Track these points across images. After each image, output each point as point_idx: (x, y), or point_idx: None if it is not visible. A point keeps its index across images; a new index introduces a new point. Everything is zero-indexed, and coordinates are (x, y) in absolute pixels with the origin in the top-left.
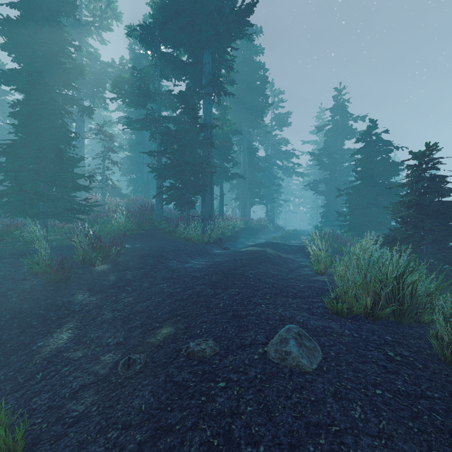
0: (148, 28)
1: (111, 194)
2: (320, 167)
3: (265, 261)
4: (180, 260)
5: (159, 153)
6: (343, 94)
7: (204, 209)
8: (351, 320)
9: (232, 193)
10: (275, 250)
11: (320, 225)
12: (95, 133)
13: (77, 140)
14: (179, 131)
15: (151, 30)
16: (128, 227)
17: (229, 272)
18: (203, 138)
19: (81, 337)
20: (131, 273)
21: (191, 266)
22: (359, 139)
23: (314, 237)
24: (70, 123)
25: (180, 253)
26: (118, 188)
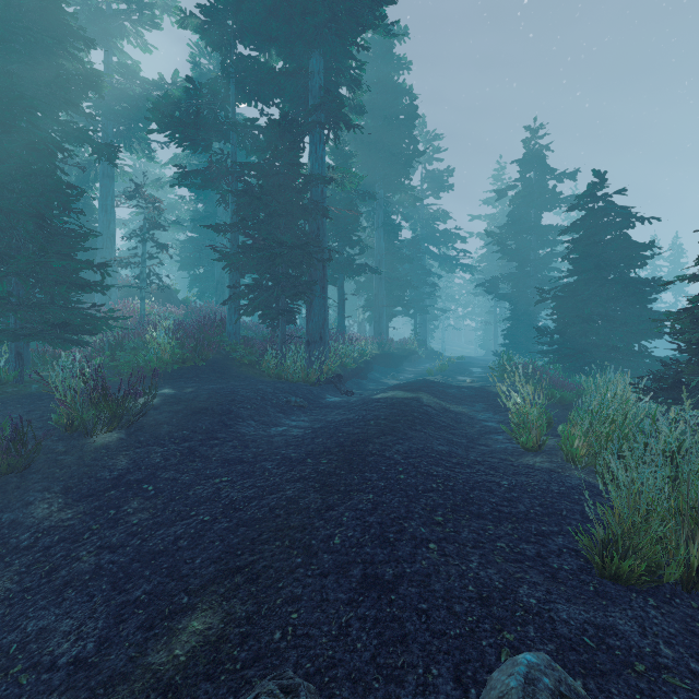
0: (214, 11)
1: (160, 299)
2: (502, 256)
3: (422, 422)
4: (263, 420)
5: (233, 226)
6: (540, 137)
7: (311, 324)
8: (655, 601)
9: (358, 297)
10: (436, 397)
11: (508, 351)
12: (129, 197)
13: (102, 210)
14: (266, 188)
15: (219, 14)
16: (177, 355)
17: (354, 448)
18: (310, 201)
19: (4, 629)
20: (162, 451)
21: (283, 432)
22: (573, 205)
23: (516, 378)
24: (93, 182)
25: (265, 404)
26: (172, 290)
